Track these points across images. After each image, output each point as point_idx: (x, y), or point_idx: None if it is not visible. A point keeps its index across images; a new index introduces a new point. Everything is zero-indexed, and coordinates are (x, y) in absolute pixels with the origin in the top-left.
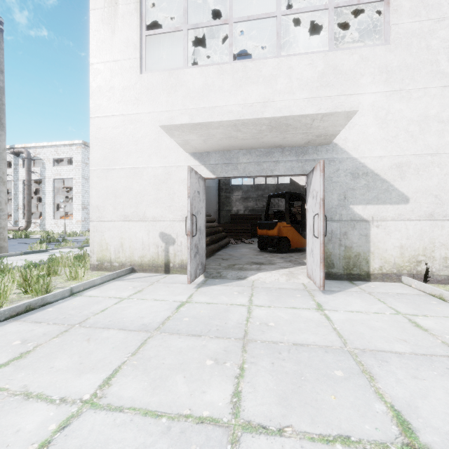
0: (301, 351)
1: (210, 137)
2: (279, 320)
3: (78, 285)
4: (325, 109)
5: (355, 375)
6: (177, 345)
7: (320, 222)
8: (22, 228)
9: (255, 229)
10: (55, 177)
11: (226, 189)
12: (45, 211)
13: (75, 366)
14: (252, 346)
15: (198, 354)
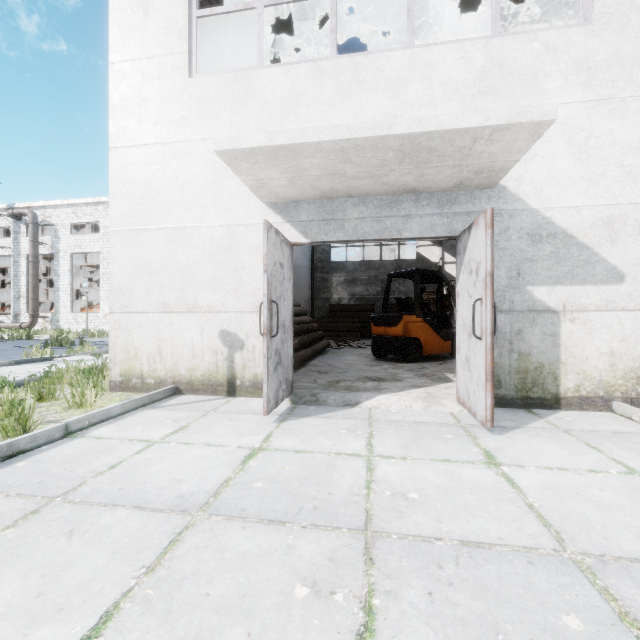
0: (480, 560)
1: (300, 173)
2: (425, 486)
3: (79, 419)
4: (499, 118)
5: (609, 629)
6: (238, 546)
7: (486, 312)
8: (25, 325)
9: (366, 326)
10: (74, 251)
11: (323, 267)
12: (59, 300)
13: (25, 603)
14: (384, 549)
15: (279, 570)
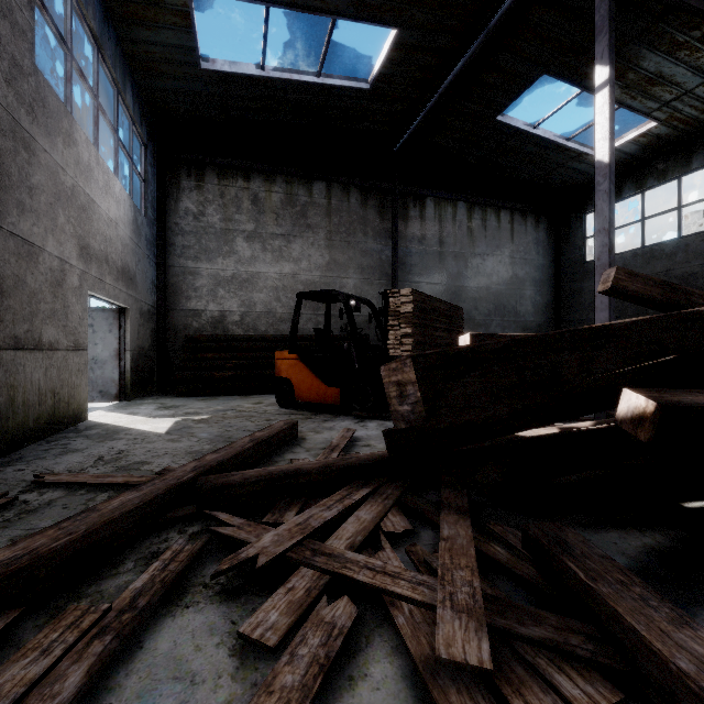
0: None
1: None
2: None
3: None
4: None
5: None
6: None
7: None
8: None
9: None
10: None
11: (574, 273)
12: None
13: None
14: None
15: None
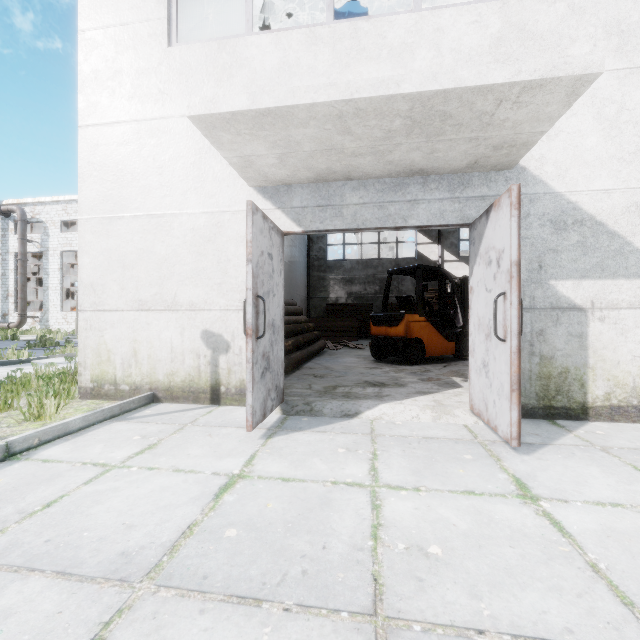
0: None
1: (291, 148)
2: (449, 534)
3: (25, 437)
4: (531, 71)
5: None
6: None
7: (511, 308)
8: (13, 325)
9: (364, 325)
10: (64, 249)
11: (320, 265)
12: (49, 299)
13: None
14: None
15: None
